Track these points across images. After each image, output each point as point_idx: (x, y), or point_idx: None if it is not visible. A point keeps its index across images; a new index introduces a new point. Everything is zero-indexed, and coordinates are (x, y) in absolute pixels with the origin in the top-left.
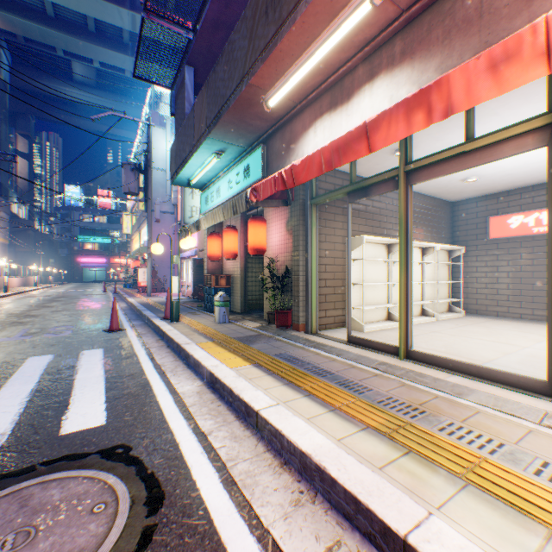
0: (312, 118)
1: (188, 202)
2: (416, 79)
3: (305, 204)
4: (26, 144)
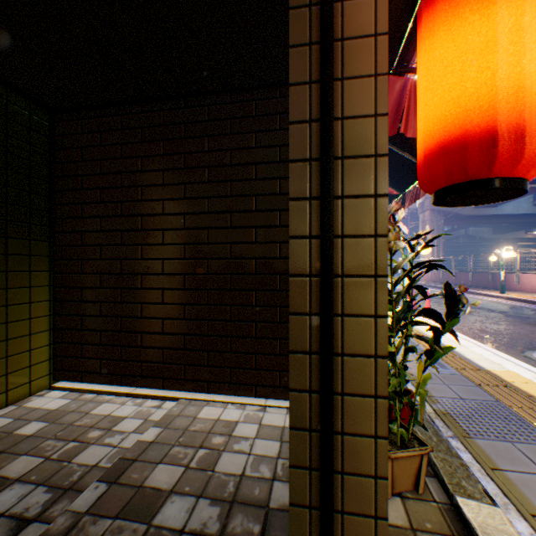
0: None
1: None
2: None
3: None
4: None
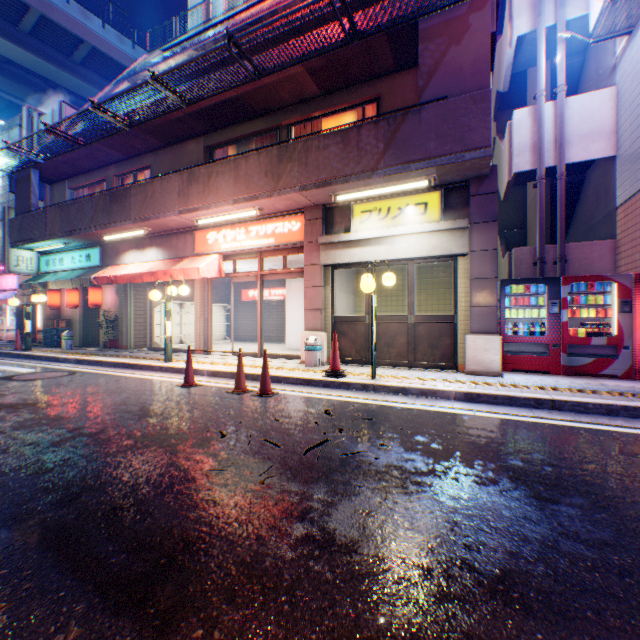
0: (130, 248)
1: (14, 251)
2: (164, 256)
3: (128, 283)
4: None
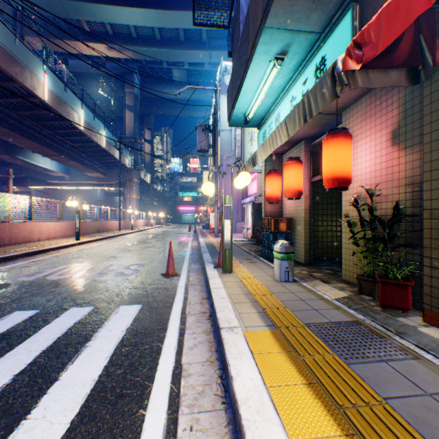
0: None
1: (247, 149)
2: None
3: None
4: (149, 134)
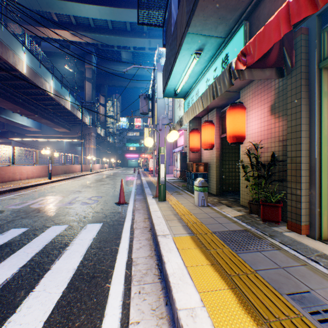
0: None
1: (176, 113)
2: None
3: (309, 71)
4: (103, 99)
